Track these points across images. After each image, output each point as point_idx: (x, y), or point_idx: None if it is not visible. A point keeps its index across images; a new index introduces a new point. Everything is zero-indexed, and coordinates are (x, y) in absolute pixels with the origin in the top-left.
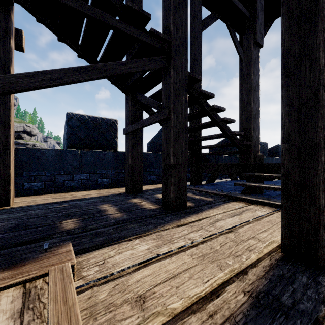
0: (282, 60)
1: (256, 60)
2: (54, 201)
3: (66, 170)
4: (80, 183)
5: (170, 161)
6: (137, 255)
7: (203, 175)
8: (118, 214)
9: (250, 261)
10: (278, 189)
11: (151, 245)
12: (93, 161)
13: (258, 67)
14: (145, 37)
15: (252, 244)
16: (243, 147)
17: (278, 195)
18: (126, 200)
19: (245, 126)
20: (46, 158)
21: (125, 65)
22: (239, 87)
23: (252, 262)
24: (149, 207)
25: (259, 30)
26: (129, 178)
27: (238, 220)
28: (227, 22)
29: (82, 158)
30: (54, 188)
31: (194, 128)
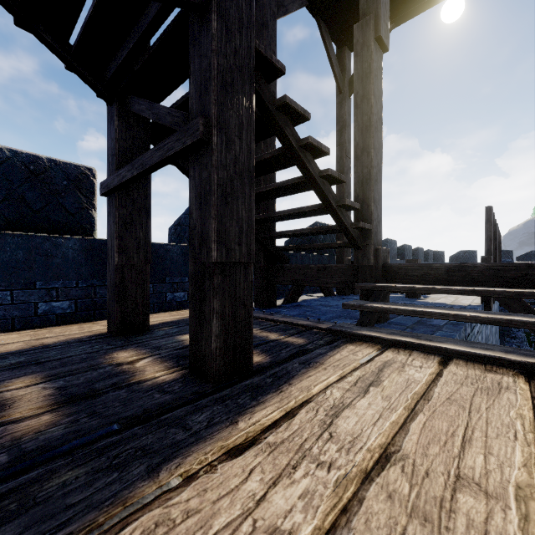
0: None
1: (377, 72)
2: None
3: None
4: None
5: (211, 254)
6: None
7: (278, 288)
8: (42, 416)
9: None
10: (430, 314)
11: None
12: (22, 260)
13: (381, 87)
14: None
15: (480, 522)
16: (356, 233)
17: (413, 323)
18: (96, 357)
19: (358, 194)
20: None
21: None
22: (337, 136)
23: None
24: (154, 377)
25: (384, 16)
26: (115, 299)
27: (384, 402)
28: (319, 16)
29: None
30: None
31: (265, 192)
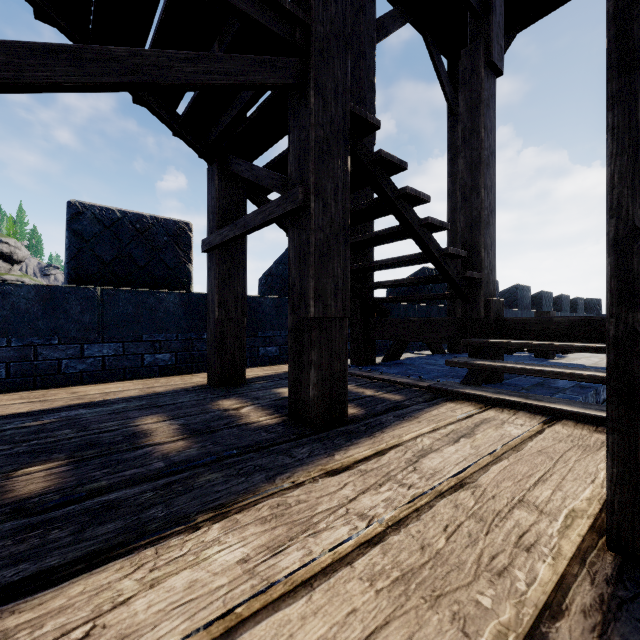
0: (613, 29)
1: (489, 101)
2: (22, 411)
3: (65, 334)
4: (102, 365)
5: (309, 310)
6: (207, 587)
7: (377, 344)
8: (177, 442)
9: (537, 589)
10: (543, 373)
11: (254, 542)
12: (132, 314)
13: (494, 117)
14: (248, 4)
15: (526, 525)
16: (464, 283)
17: (533, 385)
18: (204, 403)
19: (466, 239)
20: (13, 306)
21: (192, 64)
22: (448, 166)
23: (544, 591)
24: (258, 421)
25: (497, 37)
26: (216, 352)
27: (472, 449)
28: (425, 31)
29: (104, 306)
30: (32, 376)
31: (361, 241)
